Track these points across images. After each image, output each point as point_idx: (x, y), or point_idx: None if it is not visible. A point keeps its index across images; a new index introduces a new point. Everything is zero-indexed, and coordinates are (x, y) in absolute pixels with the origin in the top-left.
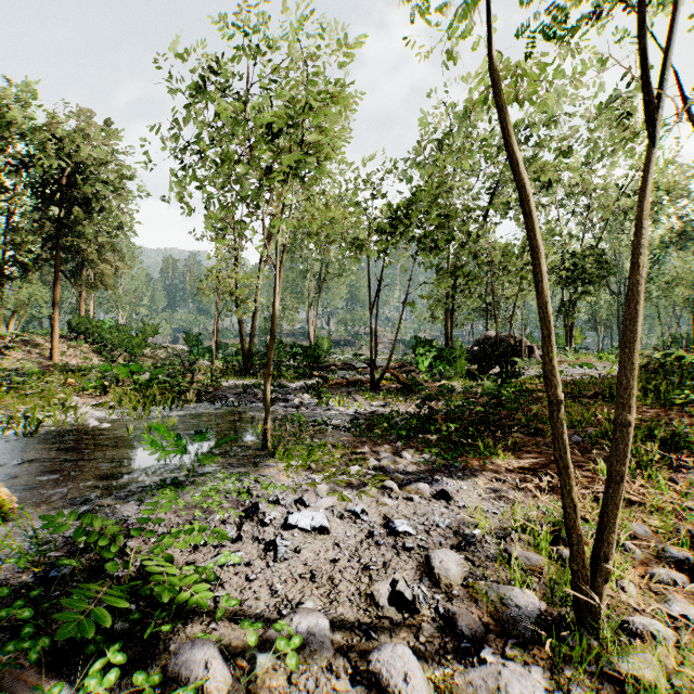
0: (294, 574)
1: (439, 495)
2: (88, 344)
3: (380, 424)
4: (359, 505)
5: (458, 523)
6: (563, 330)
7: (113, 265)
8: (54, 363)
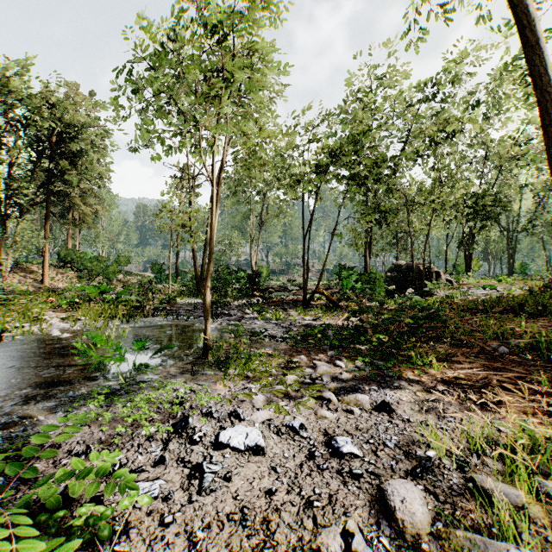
0: (220, 513)
1: (380, 407)
2: (73, 271)
3: (314, 335)
4: (297, 419)
5: (406, 441)
6: (462, 259)
7: (93, 207)
8: (45, 286)
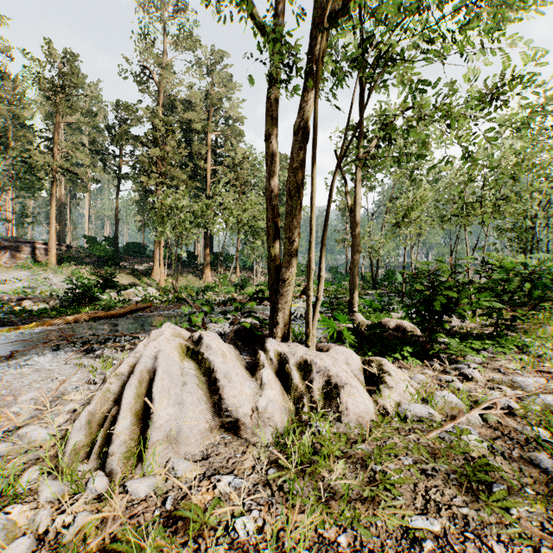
0: None
1: None
2: None
3: None
4: None
5: None
6: None
7: None
8: None
